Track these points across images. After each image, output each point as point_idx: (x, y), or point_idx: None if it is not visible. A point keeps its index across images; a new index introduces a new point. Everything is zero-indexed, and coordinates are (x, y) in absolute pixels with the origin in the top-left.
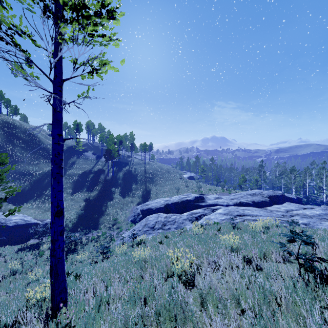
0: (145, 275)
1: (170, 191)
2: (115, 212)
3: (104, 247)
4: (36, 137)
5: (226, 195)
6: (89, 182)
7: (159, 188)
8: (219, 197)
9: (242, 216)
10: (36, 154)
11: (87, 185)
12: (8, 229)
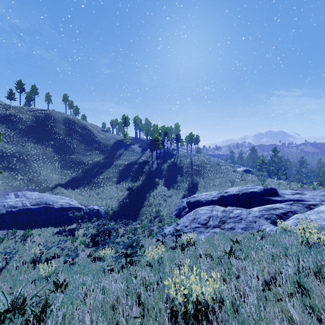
0: None
1: (222, 185)
2: (157, 204)
3: (127, 246)
4: (90, 131)
5: (309, 190)
6: (133, 172)
7: (207, 181)
8: (300, 192)
9: None
10: (89, 146)
11: (132, 175)
12: (54, 211)
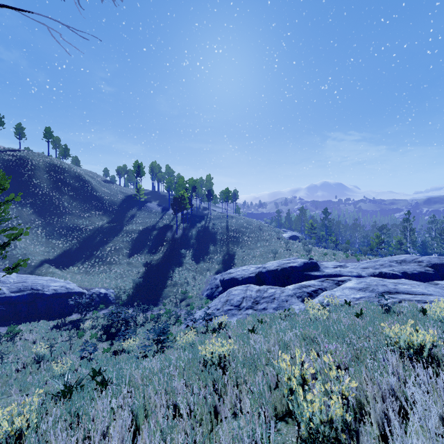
0: (221, 406)
1: (263, 256)
2: (184, 282)
3: (159, 333)
4: (88, 183)
5: (353, 262)
6: (152, 241)
7: (246, 252)
8: (342, 265)
9: (393, 294)
10: (87, 204)
11: (149, 245)
12: (45, 299)
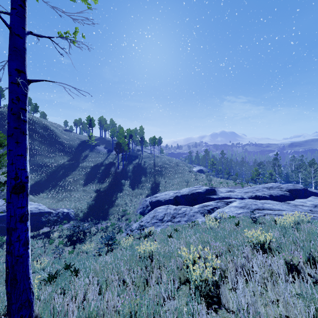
0: (150, 279)
1: (179, 184)
2: (124, 203)
3: (108, 239)
4: (53, 132)
5: (239, 188)
6: (100, 174)
7: (168, 181)
8: (232, 190)
9: (261, 210)
10: (52, 147)
11: (99, 177)
12: None
